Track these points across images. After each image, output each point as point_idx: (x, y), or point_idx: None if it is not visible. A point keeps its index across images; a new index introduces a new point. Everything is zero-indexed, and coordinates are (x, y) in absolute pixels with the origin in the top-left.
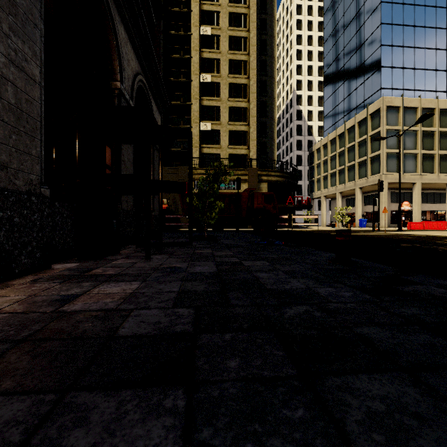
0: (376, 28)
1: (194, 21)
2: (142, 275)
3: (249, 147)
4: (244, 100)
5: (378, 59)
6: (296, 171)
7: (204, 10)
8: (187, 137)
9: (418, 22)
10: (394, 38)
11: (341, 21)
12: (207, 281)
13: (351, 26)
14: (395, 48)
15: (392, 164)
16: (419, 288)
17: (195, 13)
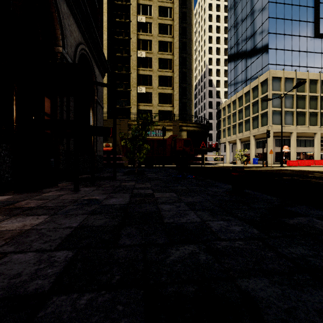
0: (264, 21)
1: (133, 11)
2: (57, 208)
3: (173, 105)
4: (169, 70)
5: (266, 43)
6: (207, 123)
7: (140, 3)
8: (128, 97)
9: (294, 17)
10: (277, 28)
11: (240, 15)
12: (111, 214)
13: (247, 19)
14: (278, 35)
15: (276, 118)
16: (303, 220)
17: (134, 6)
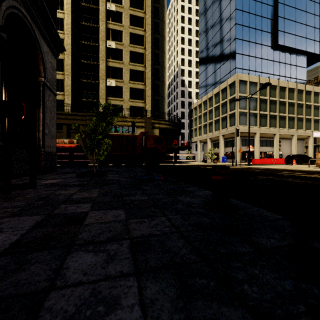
0: (232, 27)
1: None
2: None
3: (146, 101)
4: (141, 65)
5: (233, 48)
6: (180, 121)
7: None
8: (96, 90)
9: (257, 27)
10: (243, 35)
11: (210, 19)
12: None
13: (217, 24)
14: (244, 42)
15: (242, 119)
16: None
17: None
